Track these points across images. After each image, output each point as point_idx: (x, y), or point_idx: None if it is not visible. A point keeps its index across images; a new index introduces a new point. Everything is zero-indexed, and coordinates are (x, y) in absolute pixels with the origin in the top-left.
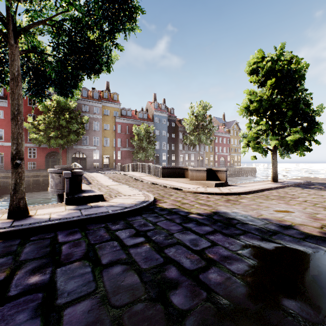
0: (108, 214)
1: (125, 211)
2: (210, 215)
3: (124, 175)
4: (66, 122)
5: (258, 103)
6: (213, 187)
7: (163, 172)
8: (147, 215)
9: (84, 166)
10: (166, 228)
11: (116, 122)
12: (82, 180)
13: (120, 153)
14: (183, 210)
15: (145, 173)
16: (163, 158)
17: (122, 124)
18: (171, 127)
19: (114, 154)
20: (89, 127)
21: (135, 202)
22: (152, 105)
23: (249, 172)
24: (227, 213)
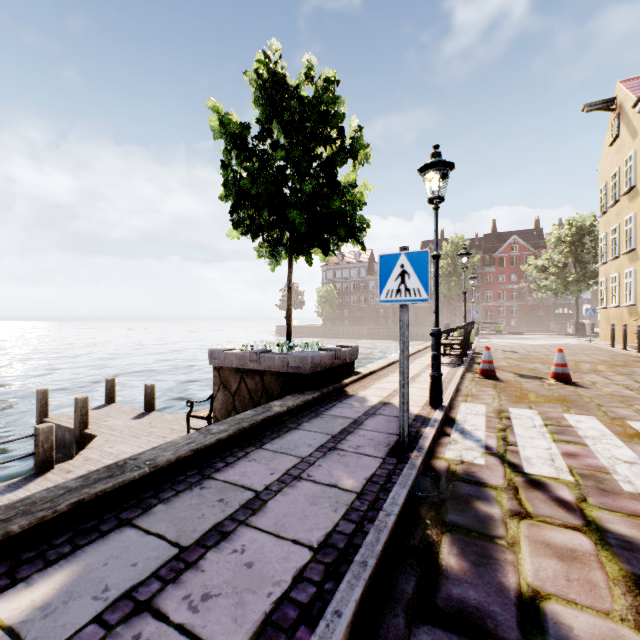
0: None
1: None
2: None
3: None
4: None
5: None
6: None
7: None
8: None
9: None
10: None
11: None
12: None
13: None
14: None
15: None
16: None
17: None
18: None
19: None
20: None
21: None
22: None
23: None
24: None
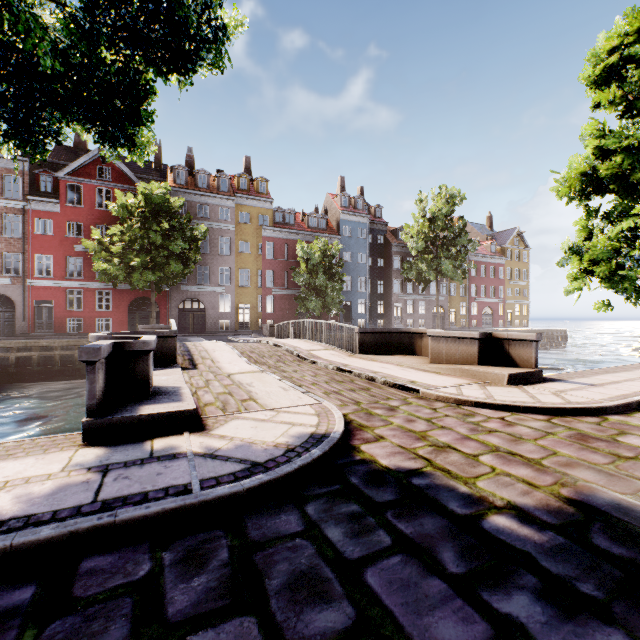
0: (182, 505)
1: (244, 487)
2: (571, 523)
3: (275, 348)
4: (163, 237)
5: (628, 156)
6: (504, 386)
7: (362, 341)
8: (325, 506)
9: (202, 327)
10: (411, 633)
11: (264, 237)
12: (176, 359)
13: (273, 300)
14: (448, 482)
15: (322, 344)
16: (360, 310)
17: (276, 240)
18: (376, 244)
19: (260, 302)
20: (211, 248)
21: (286, 442)
22: (336, 200)
23: (550, 340)
24: (636, 516)
